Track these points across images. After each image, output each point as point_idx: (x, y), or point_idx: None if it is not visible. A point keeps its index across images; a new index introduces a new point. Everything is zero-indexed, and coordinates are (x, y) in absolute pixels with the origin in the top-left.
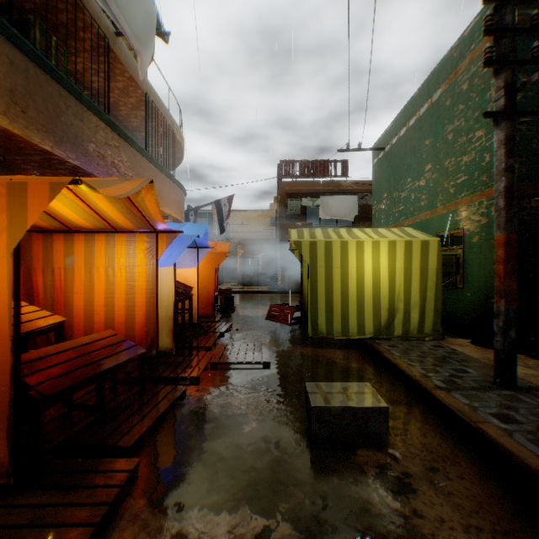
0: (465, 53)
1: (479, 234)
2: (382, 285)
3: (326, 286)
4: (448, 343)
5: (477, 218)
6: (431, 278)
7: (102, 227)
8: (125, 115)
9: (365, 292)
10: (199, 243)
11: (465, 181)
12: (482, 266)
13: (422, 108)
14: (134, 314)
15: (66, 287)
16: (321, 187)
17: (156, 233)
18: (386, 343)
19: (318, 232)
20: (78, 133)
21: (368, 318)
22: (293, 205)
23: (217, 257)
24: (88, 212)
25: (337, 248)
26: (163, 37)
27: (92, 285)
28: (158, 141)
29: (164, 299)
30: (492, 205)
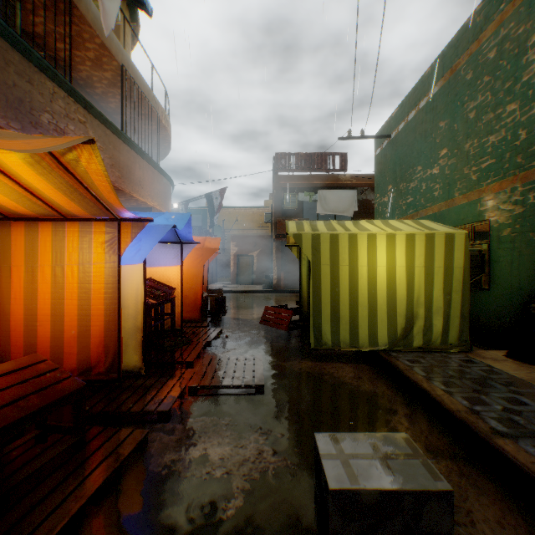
0: (492, 15)
1: (512, 226)
2: (399, 286)
3: (331, 288)
4: (479, 356)
5: (508, 207)
6: (457, 278)
7: (45, 213)
8: (102, 94)
9: (378, 295)
10: (182, 237)
11: (492, 165)
12: (516, 264)
13: (435, 86)
14: (90, 325)
15: (2, 291)
16: (318, 181)
17: (118, 222)
18: (405, 356)
19: (320, 224)
20: (25, 98)
21: (381, 326)
22: (289, 200)
23: (205, 253)
24: (19, 191)
25: (344, 243)
26: (147, 10)
27: (35, 289)
28: (142, 126)
29: (131, 305)
30: (529, 191)
